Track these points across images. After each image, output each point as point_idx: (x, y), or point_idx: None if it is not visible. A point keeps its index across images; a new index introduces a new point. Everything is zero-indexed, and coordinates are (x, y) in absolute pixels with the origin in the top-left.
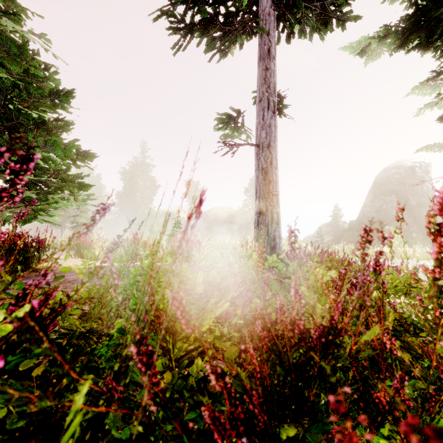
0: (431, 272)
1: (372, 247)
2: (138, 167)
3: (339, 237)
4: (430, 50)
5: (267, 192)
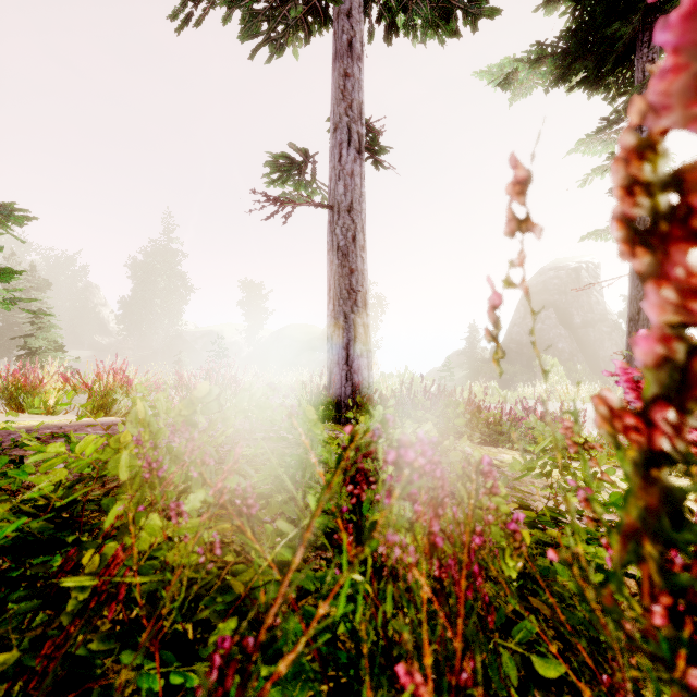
0: (634, 426)
1: (523, 385)
2: (157, 256)
3: (477, 370)
4: (601, 91)
5: (347, 289)
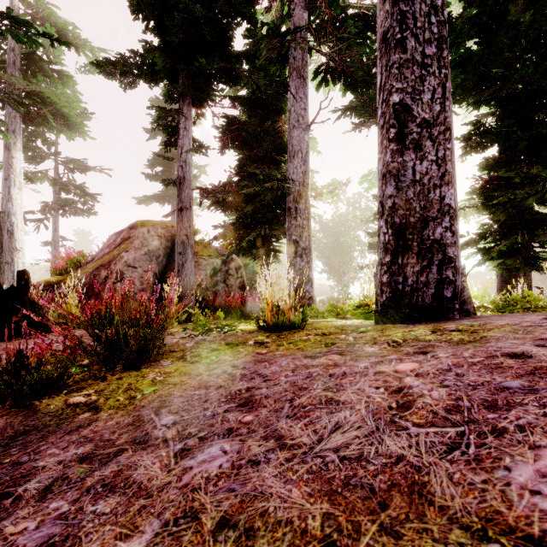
0: None
1: None
2: None
3: None
4: None
5: None
